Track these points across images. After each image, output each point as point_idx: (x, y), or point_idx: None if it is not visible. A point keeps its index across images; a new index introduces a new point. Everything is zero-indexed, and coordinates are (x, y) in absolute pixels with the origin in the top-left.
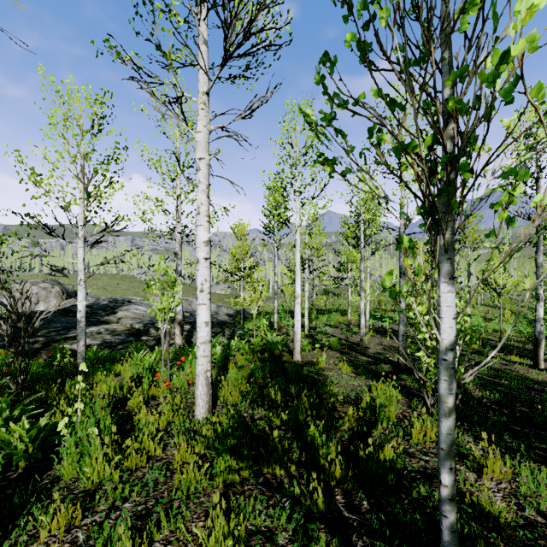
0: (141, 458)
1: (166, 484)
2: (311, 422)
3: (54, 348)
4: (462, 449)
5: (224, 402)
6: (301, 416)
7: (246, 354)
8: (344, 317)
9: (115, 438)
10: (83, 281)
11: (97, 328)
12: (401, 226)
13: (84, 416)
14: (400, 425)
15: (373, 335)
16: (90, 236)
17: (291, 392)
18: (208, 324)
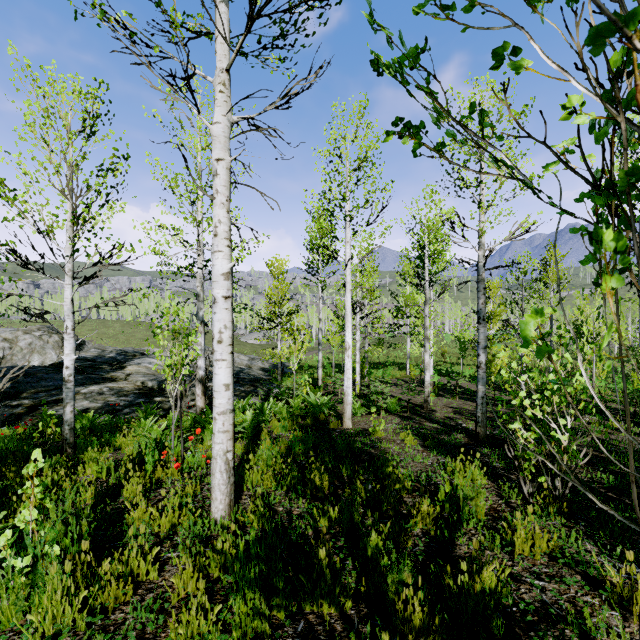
0: (124, 589)
1: (156, 636)
2: (372, 527)
3: (41, 413)
4: (588, 566)
5: (252, 489)
6: (357, 515)
7: (284, 419)
8: (402, 372)
9: (86, 558)
10: (71, 329)
11: (98, 387)
12: (480, 258)
13: (39, 527)
14: (492, 525)
15: (439, 394)
16: (80, 270)
17: (341, 475)
18: (230, 387)
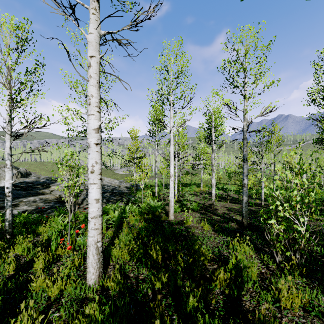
0: None
1: None
2: (190, 293)
3: None
4: None
5: (115, 261)
6: (179, 281)
7: (136, 215)
8: (199, 188)
9: None
10: (9, 165)
11: (33, 198)
12: (244, 126)
13: None
14: (262, 284)
15: (218, 200)
16: (16, 131)
17: (168, 251)
18: (99, 200)
